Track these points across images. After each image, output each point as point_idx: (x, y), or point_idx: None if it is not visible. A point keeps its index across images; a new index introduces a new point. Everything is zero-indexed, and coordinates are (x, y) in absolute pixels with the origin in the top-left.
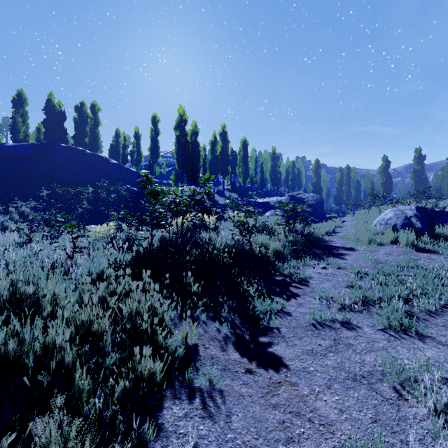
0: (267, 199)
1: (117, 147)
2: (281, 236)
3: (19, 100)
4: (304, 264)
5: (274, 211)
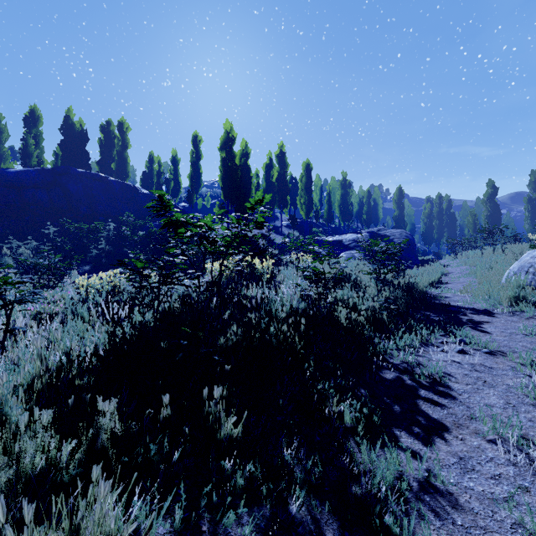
0: (338, 237)
1: (150, 175)
2: (371, 291)
3: (32, 118)
4: (420, 341)
5: (351, 253)
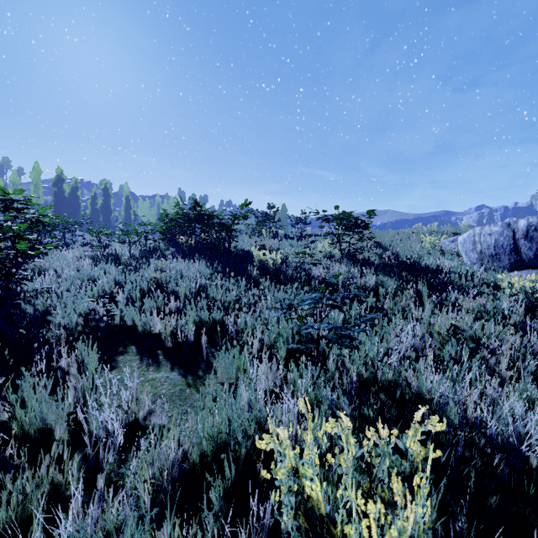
0: None
1: None
2: None
3: None
4: None
5: None
